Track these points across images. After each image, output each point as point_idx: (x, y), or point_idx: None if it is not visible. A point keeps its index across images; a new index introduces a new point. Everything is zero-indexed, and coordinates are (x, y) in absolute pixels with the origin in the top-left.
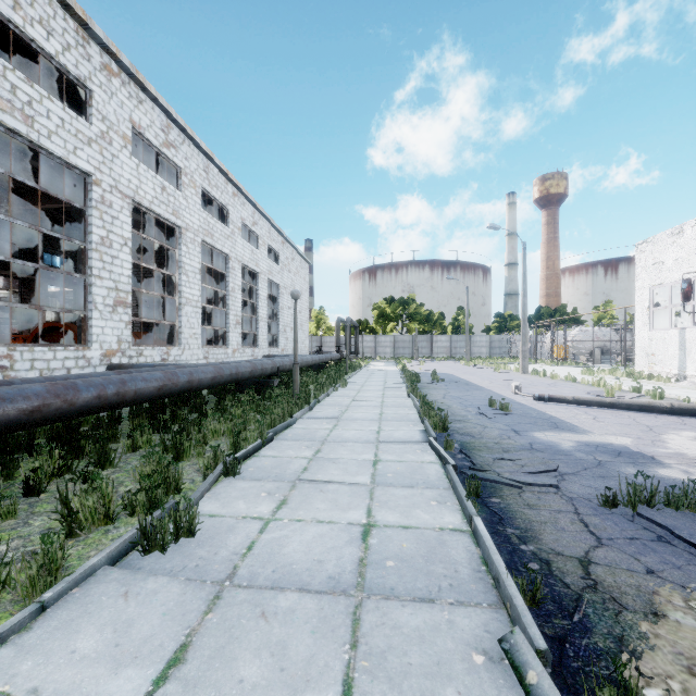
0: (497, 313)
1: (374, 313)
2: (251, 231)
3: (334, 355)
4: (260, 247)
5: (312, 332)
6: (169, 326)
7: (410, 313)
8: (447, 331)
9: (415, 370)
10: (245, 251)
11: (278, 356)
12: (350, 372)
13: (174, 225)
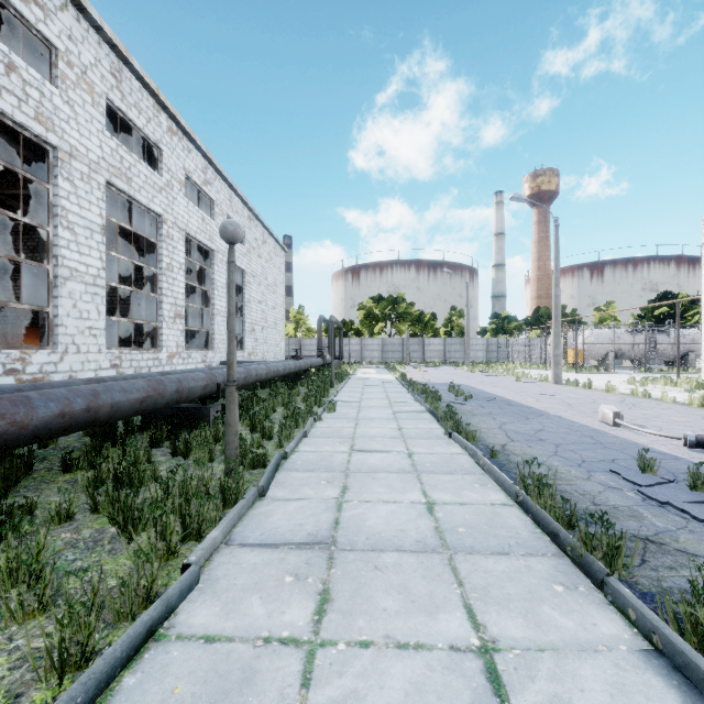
0: (493, 314)
1: (360, 313)
2: (202, 191)
3: (315, 360)
4: (216, 216)
5: (290, 333)
6: (43, 315)
7: (400, 313)
8: (439, 333)
9: (417, 379)
10: (191, 217)
11: (241, 362)
12: (337, 383)
13: (43, 142)
